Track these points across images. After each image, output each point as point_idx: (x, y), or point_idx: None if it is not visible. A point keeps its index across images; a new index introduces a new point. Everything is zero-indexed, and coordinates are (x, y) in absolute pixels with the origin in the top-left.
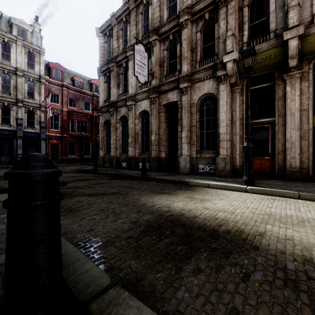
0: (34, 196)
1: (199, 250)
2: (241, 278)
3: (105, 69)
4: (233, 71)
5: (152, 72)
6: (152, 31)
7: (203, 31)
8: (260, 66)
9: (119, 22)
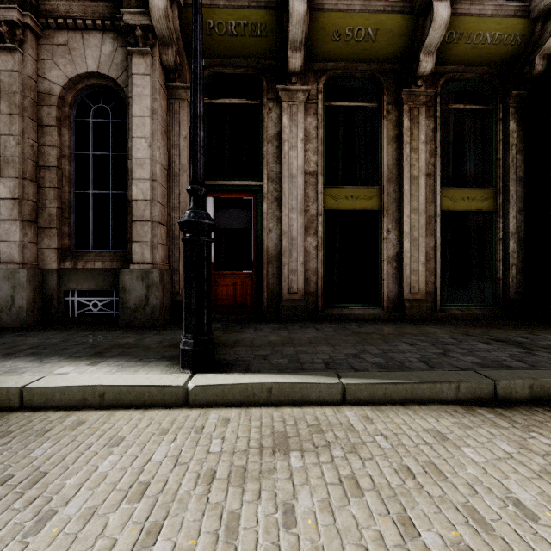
0: None
1: None
2: None
3: None
4: (168, 24)
5: None
6: None
7: None
8: (233, 45)
9: None
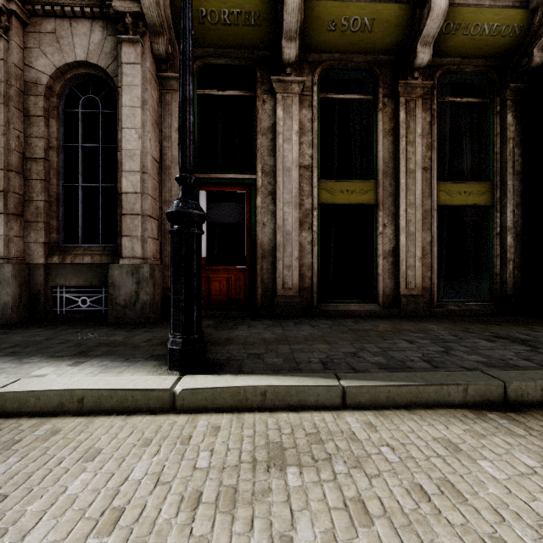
0: None
1: None
2: None
3: None
4: (159, 11)
5: None
6: None
7: None
8: (226, 35)
9: None
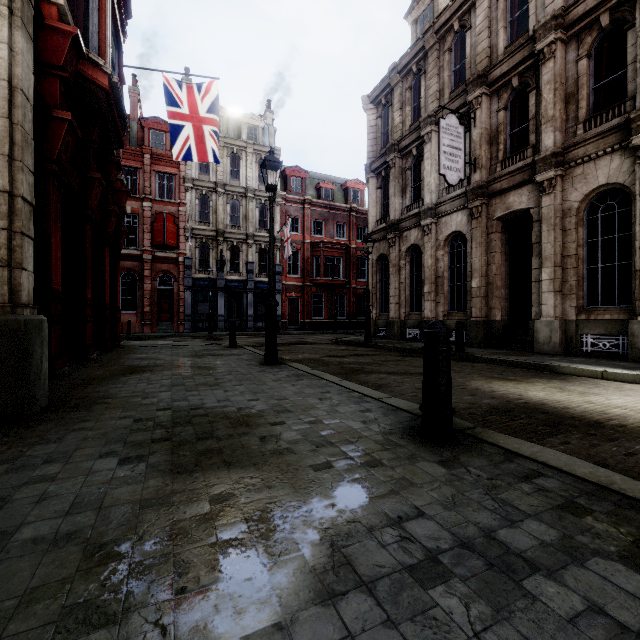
0: (443, 345)
1: (568, 432)
2: (623, 454)
3: (379, 165)
4: None
5: (472, 159)
6: (473, 81)
7: (594, 53)
8: None
9: (404, 77)
